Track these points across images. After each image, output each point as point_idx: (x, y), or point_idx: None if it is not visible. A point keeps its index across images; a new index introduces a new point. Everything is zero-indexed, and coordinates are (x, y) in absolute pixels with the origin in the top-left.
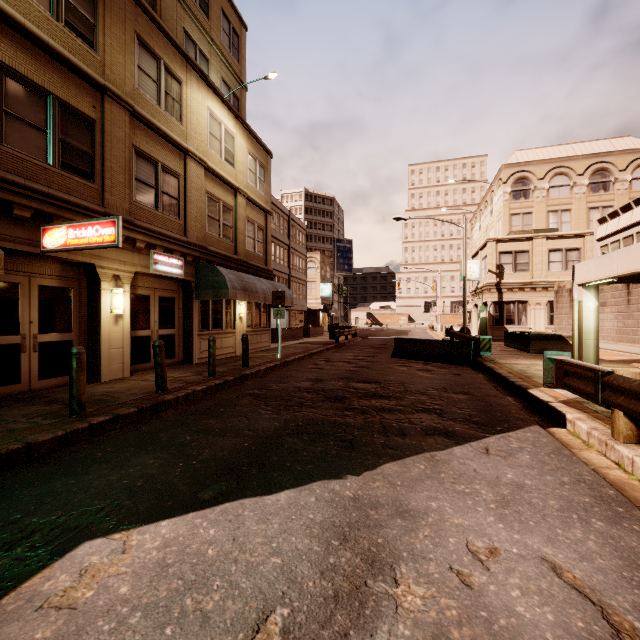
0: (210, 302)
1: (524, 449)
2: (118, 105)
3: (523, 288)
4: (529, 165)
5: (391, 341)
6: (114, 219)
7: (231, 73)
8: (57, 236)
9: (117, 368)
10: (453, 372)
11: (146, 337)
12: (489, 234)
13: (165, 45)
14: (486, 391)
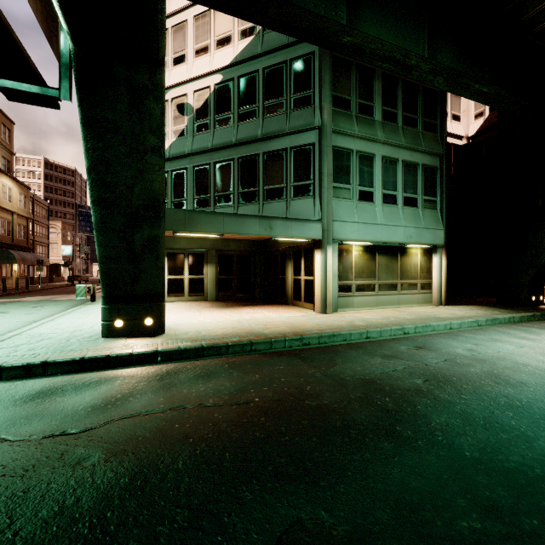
0: (2, 264)
1: None
2: None
3: None
4: None
5: None
6: None
7: (7, 151)
8: None
9: None
10: None
11: None
12: None
13: None
14: None
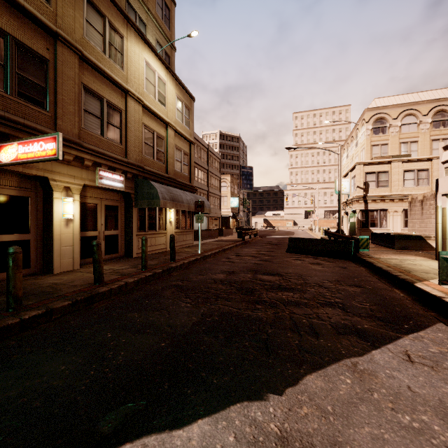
0: (146, 209)
1: (447, 355)
2: (69, 49)
3: (384, 199)
4: (386, 108)
5: (283, 239)
6: (55, 135)
7: (163, 37)
8: (10, 152)
9: (68, 262)
10: (339, 265)
11: (94, 237)
12: (354, 160)
13: (109, 6)
14: (375, 284)
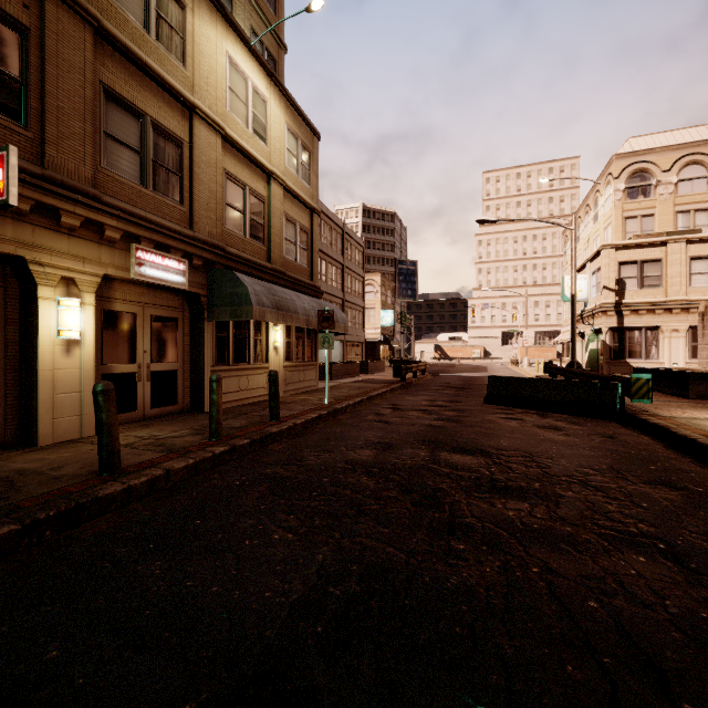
0: (231, 325)
1: None
2: (72, 13)
3: (653, 309)
4: (650, 154)
5: (472, 379)
6: (2, 152)
7: (265, 24)
8: None
9: (70, 423)
10: (598, 432)
11: (129, 374)
12: (592, 245)
13: None
14: (703, 479)
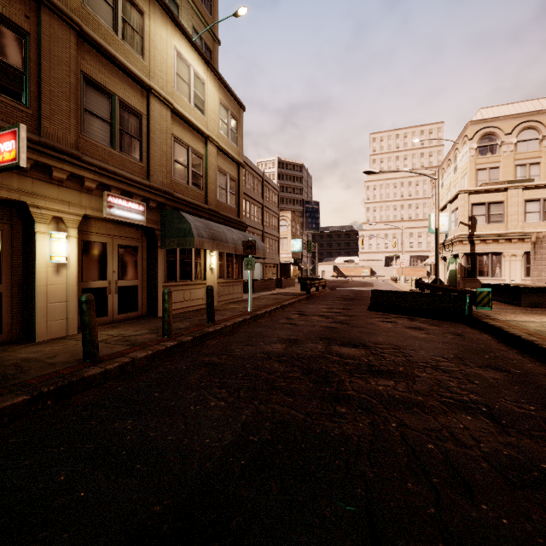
0: (177, 252)
1: None
2: (60, 20)
3: (497, 239)
4: (496, 121)
5: (360, 292)
6: (14, 129)
7: (203, 24)
8: None
9: (59, 325)
10: (451, 331)
11: (102, 289)
12: (452, 190)
13: None
14: (522, 365)
